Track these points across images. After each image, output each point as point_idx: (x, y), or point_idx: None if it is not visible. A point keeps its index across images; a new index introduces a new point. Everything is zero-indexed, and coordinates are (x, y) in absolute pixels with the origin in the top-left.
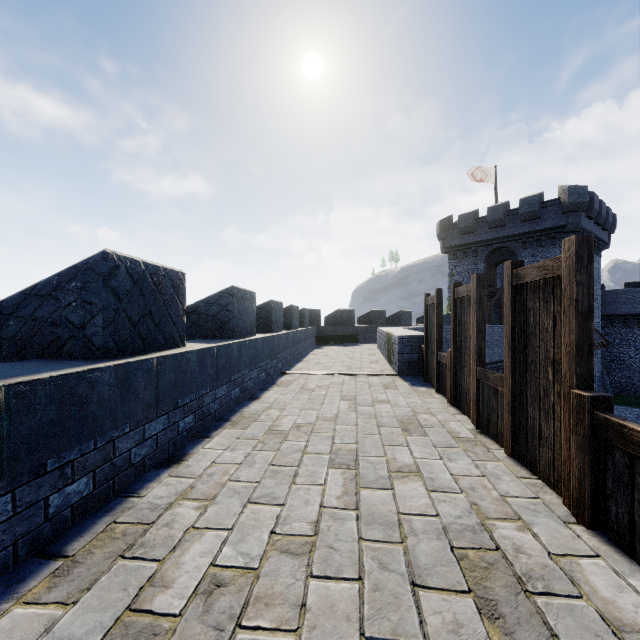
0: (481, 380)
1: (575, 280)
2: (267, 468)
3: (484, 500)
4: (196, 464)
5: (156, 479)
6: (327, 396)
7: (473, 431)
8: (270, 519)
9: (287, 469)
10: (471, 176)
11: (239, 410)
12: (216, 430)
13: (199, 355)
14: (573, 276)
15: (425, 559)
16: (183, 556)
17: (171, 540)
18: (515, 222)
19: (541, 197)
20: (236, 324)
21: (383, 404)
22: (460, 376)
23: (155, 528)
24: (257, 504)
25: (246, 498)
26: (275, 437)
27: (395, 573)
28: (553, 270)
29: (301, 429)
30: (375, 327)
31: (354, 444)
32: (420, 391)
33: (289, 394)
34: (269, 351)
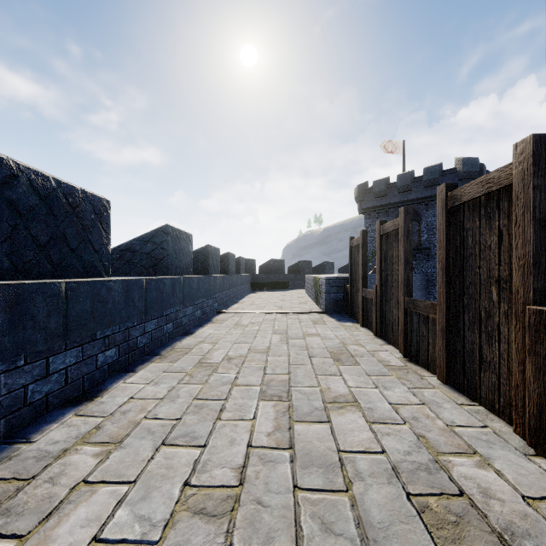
0: (409, 310)
1: (532, 184)
2: (191, 402)
3: (429, 431)
4: (111, 400)
5: (59, 419)
6: (260, 331)
7: (402, 360)
8: (186, 465)
9: (213, 403)
10: (383, 148)
11: (171, 344)
12: (143, 364)
13: (124, 285)
14: (529, 180)
15: (378, 513)
16: (60, 526)
17: (50, 502)
18: (420, 187)
19: (441, 167)
20: (171, 262)
21: (313, 337)
22: (386, 309)
23: (34, 485)
24: (173, 446)
25: (161, 439)
26: (204, 370)
27: (343, 537)
28: (500, 181)
29: (232, 361)
30: (303, 275)
31: (286, 375)
32: (346, 326)
33: (223, 330)
34: (205, 290)
